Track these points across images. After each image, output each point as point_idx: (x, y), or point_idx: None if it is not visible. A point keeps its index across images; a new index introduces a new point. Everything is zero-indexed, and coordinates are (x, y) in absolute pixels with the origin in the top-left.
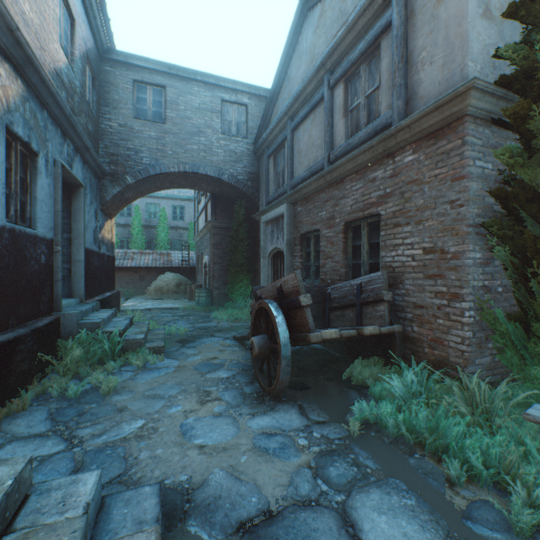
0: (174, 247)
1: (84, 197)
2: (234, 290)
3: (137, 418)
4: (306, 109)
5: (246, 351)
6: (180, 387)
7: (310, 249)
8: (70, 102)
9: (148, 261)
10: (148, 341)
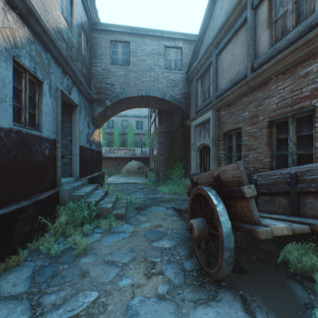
0: (137, 145)
1: (79, 113)
2: (172, 172)
3: (93, 288)
4: (229, 35)
5: (183, 221)
6: (131, 255)
7: (231, 143)
8: (69, 52)
9: (122, 154)
10: (115, 208)
